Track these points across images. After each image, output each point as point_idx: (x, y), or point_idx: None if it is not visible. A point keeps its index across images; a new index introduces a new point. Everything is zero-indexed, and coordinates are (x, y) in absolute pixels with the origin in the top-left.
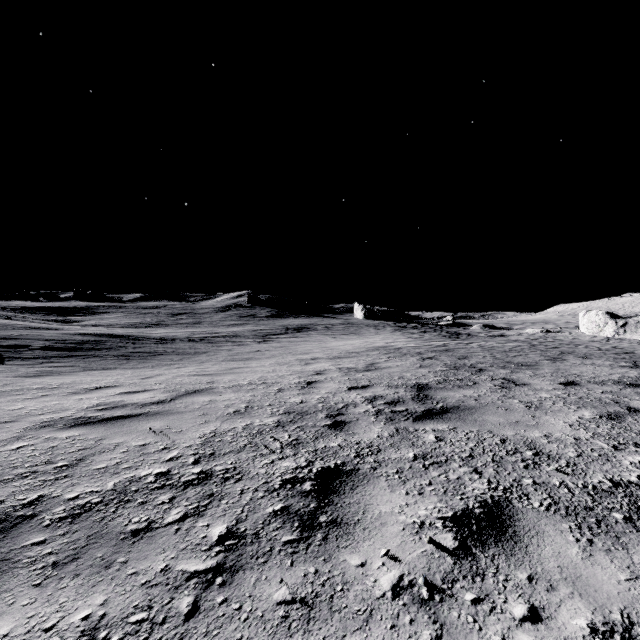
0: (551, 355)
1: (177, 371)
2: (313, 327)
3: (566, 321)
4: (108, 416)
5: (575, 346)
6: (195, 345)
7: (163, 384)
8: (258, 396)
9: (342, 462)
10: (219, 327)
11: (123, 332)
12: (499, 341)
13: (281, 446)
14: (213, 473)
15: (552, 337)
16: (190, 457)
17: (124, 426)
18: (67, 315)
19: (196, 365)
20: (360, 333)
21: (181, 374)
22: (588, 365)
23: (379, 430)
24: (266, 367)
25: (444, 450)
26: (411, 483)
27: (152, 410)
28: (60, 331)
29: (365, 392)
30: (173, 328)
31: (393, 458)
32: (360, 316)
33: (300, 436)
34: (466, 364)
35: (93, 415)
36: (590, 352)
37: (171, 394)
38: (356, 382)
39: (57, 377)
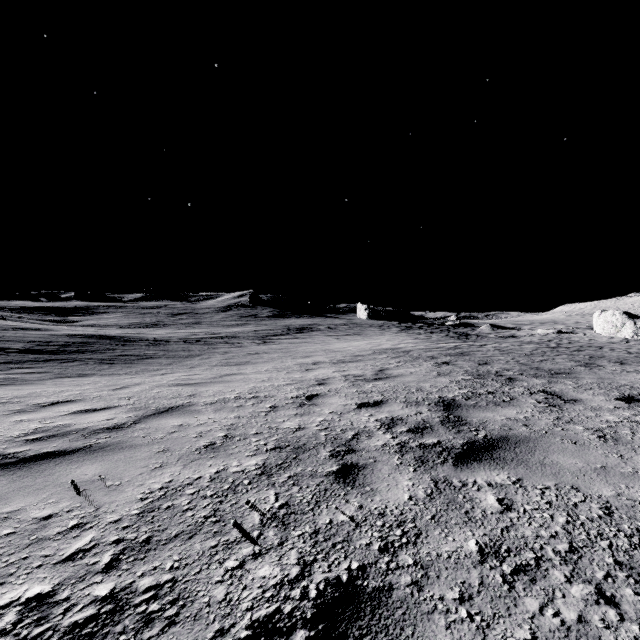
0: (581, 360)
1: (160, 379)
2: (315, 327)
3: (575, 321)
4: (33, 453)
5: (599, 349)
6: (189, 347)
7: (134, 398)
8: (244, 418)
9: (360, 566)
10: (219, 327)
11: (117, 333)
12: (513, 343)
13: (261, 521)
14: (129, 599)
15: (567, 338)
16: (107, 550)
17: (42, 474)
18: (65, 315)
19: (185, 371)
20: (364, 334)
21: (162, 383)
22: (633, 373)
23: (409, 484)
24: (261, 374)
25: (523, 533)
26: (497, 638)
27: (98, 442)
28: (48, 332)
29: (379, 412)
30: (171, 328)
31: (445, 555)
32: (364, 316)
33: (292, 497)
34: (490, 371)
35: (14, 451)
36: (622, 356)
37: (136, 414)
38: (366, 396)
39: (16, 387)
